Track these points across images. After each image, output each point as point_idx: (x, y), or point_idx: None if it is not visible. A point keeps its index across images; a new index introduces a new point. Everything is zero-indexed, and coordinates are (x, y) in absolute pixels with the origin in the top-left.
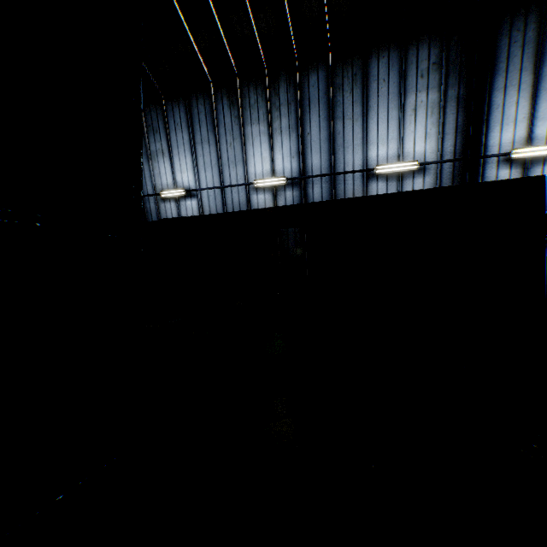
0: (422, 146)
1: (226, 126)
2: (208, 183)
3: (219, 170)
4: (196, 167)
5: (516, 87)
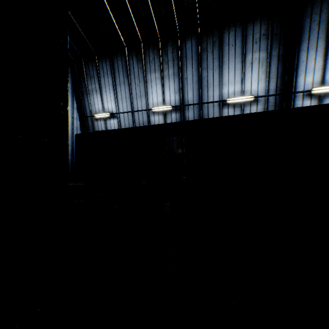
0: (256, 86)
1: (135, 74)
2: (123, 109)
3: (130, 101)
4: (116, 99)
5: (314, 49)
